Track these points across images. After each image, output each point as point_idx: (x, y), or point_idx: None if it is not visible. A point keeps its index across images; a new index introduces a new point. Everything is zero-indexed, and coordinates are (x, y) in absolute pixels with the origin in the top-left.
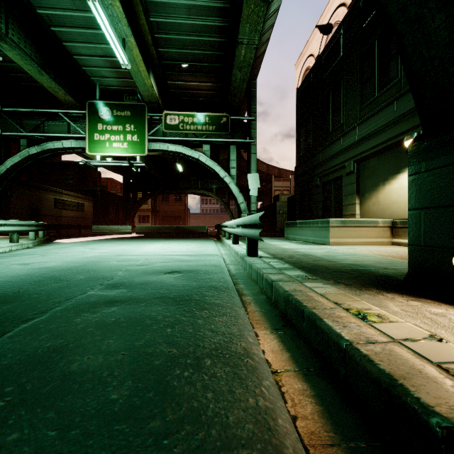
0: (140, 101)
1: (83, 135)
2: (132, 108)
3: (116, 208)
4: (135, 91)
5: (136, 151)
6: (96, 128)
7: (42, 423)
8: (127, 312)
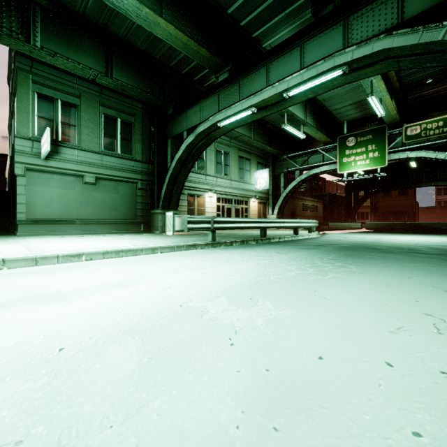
0: (381, 124)
1: (334, 160)
2: (373, 132)
3: (338, 208)
4: (372, 115)
5: (377, 164)
6: (344, 154)
7: (443, 254)
8: (440, 250)
